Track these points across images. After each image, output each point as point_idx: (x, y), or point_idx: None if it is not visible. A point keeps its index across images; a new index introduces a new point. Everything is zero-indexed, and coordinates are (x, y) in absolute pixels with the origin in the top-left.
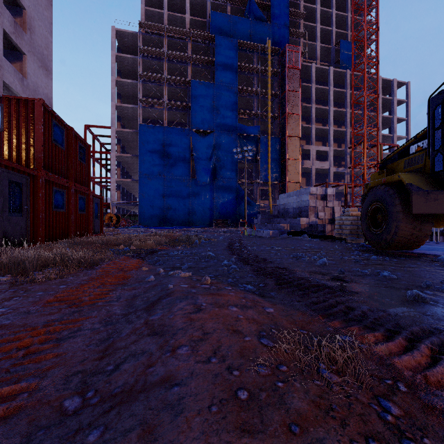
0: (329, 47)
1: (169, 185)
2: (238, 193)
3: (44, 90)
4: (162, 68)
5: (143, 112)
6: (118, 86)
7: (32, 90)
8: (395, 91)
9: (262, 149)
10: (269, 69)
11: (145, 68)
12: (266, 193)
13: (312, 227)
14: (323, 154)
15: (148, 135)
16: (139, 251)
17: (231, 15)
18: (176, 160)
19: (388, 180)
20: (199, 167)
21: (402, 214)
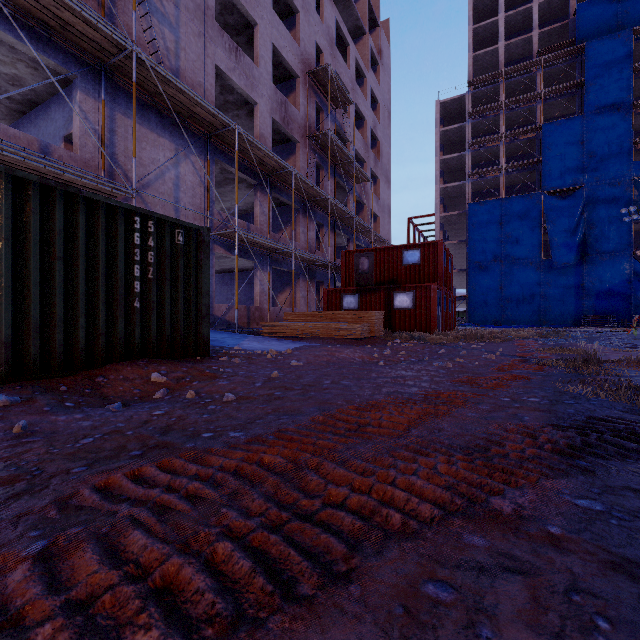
0: None
1: (508, 272)
2: (632, 274)
3: (387, 202)
4: (497, 122)
5: (472, 185)
6: (442, 164)
7: (382, 206)
8: None
9: None
10: None
11: (473, 131)
12: None
13: None
14: None
15: (479, 214)
16: (522, 338)
17: None
18: (519, 238)
19: None
20: (556, 243)
21: None
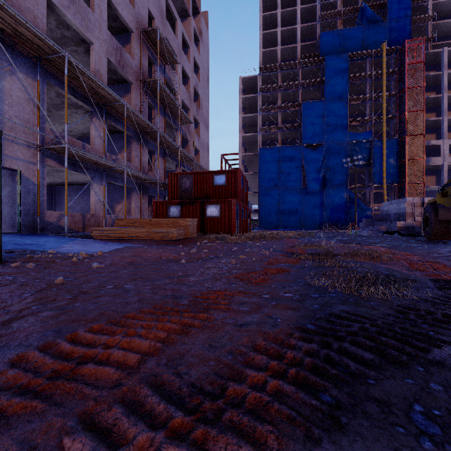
0: None
1: (283, 195)
2: (348, 198)
3: (206, 141)
4: (277, 97)
5: (262, 136)
6: (243, 120)
7: (202, 144)
8: None
9: (376, 153)
10: (384, 72)
11: (263, 100)
12: (381, 196)
13: (409, 228)
14: None
15: (266, 156)
16: (289, 237)
17: (341, 29)
18: (289, 173)
19: (433, 201)
20: (309, 177)
21: (434, 220)
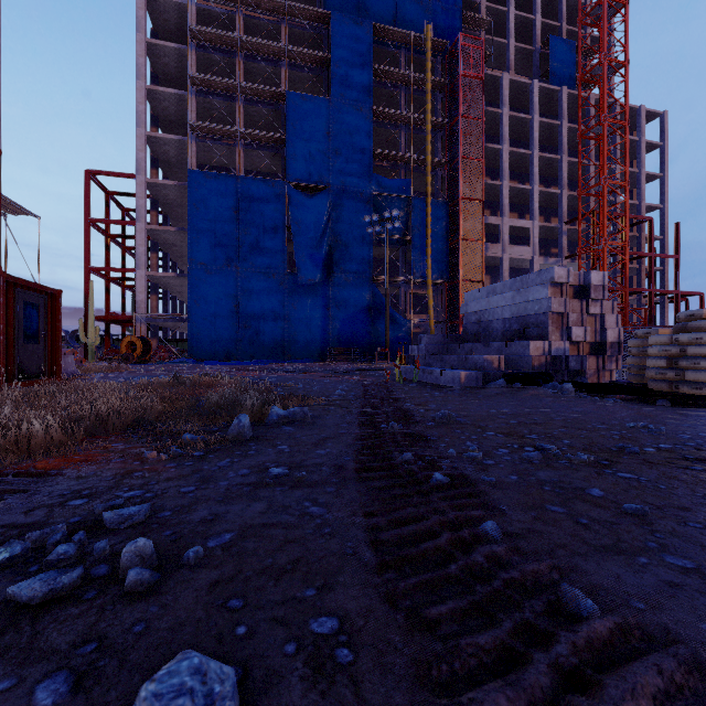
0: (531, 49)
1: (246, 284)
2: (373, 301)
3: None
4: (235, 71)
5: (200, 150)
6: (153, 101)
7: None
8: (642, 126)
9: (416, 221)
10: (429, 78)
11: (203, 70)
12: (421, 302)
13: (556, 362)
14: (520, 234)
15: (206, 191)
16: None
17: None
18: (259, 238)
19: None
20: (302, 252)
21: None
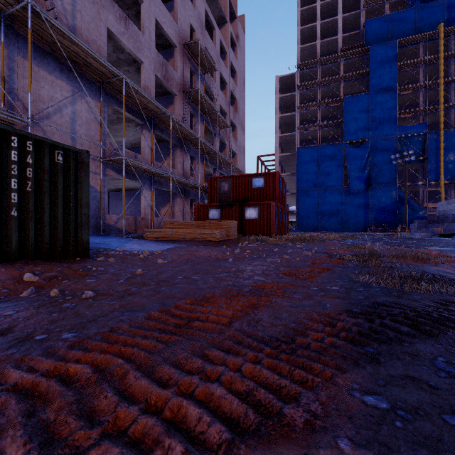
0: None
1: (323, 195)
2: (397, 198)
3: (242, 144)
4: (316, 93)
5: (300, 135)
6: (280, 120)
7: (239, 146)
8: None
9: (431, 147)
10: (441, 56)
11: (300, 98)
12: (438, 194)
13: None
14: None
15: (304, 155)
16: (331, 239)
17: (389, 14)
18: (329, 173)
19: None
20: (352, 176)
21: None
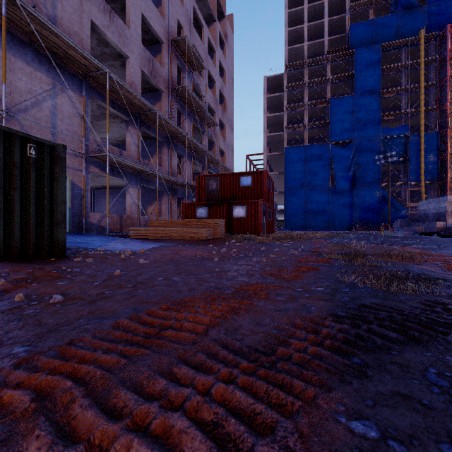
0: None
1: (310, 194)
2: (381, 197)
3: (231, 142)
4: (303, 94)
5: (287, 135)
6: (268, 119)
7: (227, 145)
8: None
9: (412, 148)
10: (422, 61)
11: (288, 99)
12: (419, 194)
13: (450, 229)
14: None
15: (292, 155)
16: (317, 238)
17: (373, 19)
18: (316, 172)
19: None
20: (338, 176)
21: None
